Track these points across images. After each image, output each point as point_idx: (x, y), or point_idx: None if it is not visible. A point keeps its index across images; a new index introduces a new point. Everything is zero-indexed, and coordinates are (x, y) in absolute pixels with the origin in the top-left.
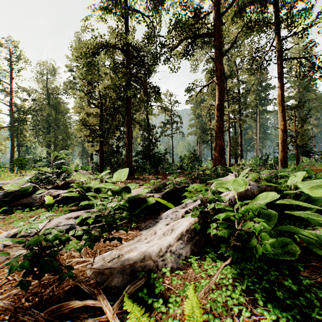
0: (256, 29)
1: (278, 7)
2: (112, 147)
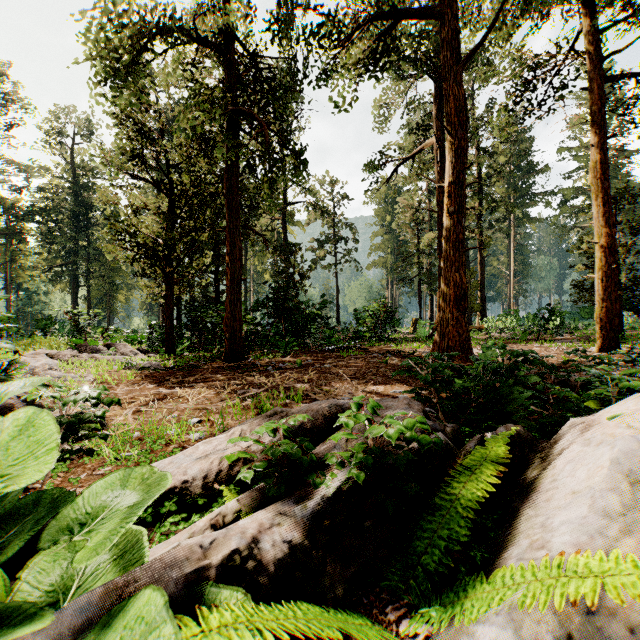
0: None
1: None
2: (206, 291)
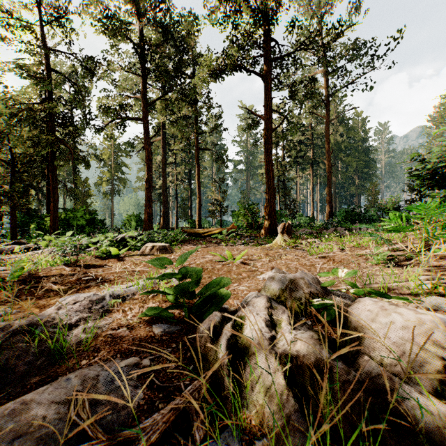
0: (176, 125)
1: (196, 108)
2: None
